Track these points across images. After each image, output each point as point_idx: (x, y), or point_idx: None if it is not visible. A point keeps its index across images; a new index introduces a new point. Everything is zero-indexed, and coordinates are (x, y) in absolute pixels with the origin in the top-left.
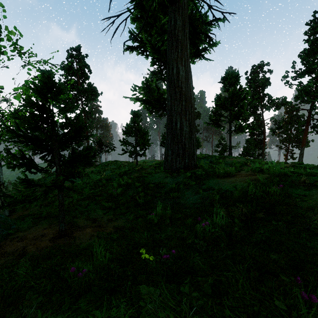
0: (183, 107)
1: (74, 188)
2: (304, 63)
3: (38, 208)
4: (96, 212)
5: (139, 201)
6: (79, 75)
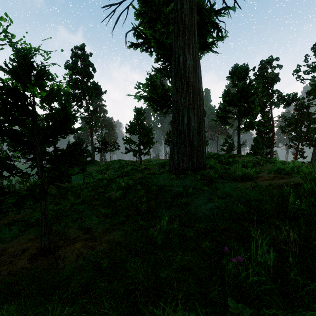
0: (191, 99)
1: (74, 188)
2: None
3: (32, 212)
4: (90, 219)
5: (141, 208)
6: (83, 74)
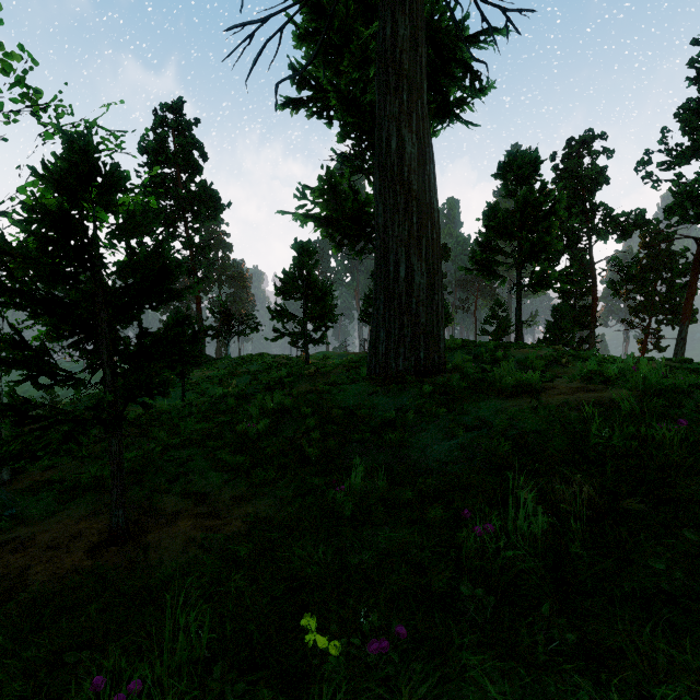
0: (414, 228)
1: (164, 416)
2: (689, 131)
3: (77, 465)
4: (206, 477)
5: (310, 452)
6: (180, 165)
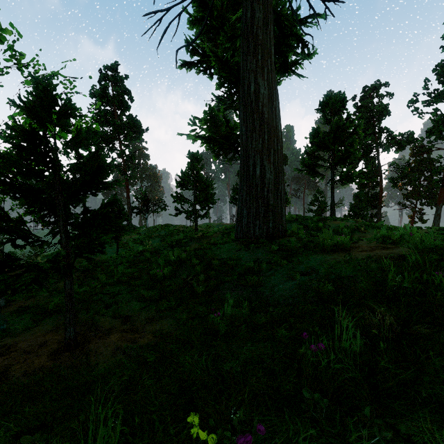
0: (265, 142)
1: (104, 264)
2: (442, 81)
3: (48, 296)
4: (129, 305)
5: (197, 289)
6: (116, 105)
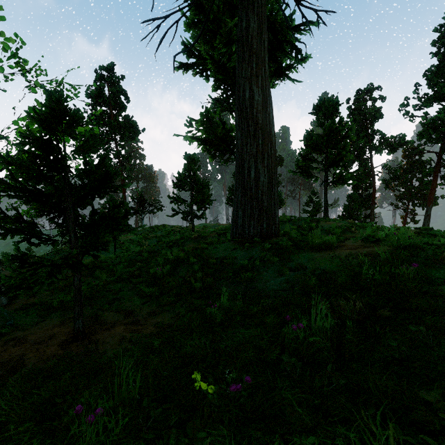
0: (260, 147)
1: (103, 264)
2: (432, 86)
3: (49, 294)
4: (131, 301)
5: (195, 285)
6: (112, 105)
